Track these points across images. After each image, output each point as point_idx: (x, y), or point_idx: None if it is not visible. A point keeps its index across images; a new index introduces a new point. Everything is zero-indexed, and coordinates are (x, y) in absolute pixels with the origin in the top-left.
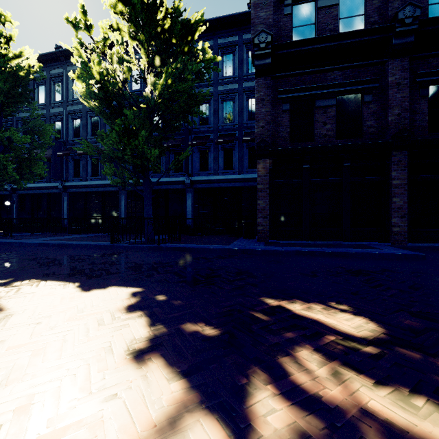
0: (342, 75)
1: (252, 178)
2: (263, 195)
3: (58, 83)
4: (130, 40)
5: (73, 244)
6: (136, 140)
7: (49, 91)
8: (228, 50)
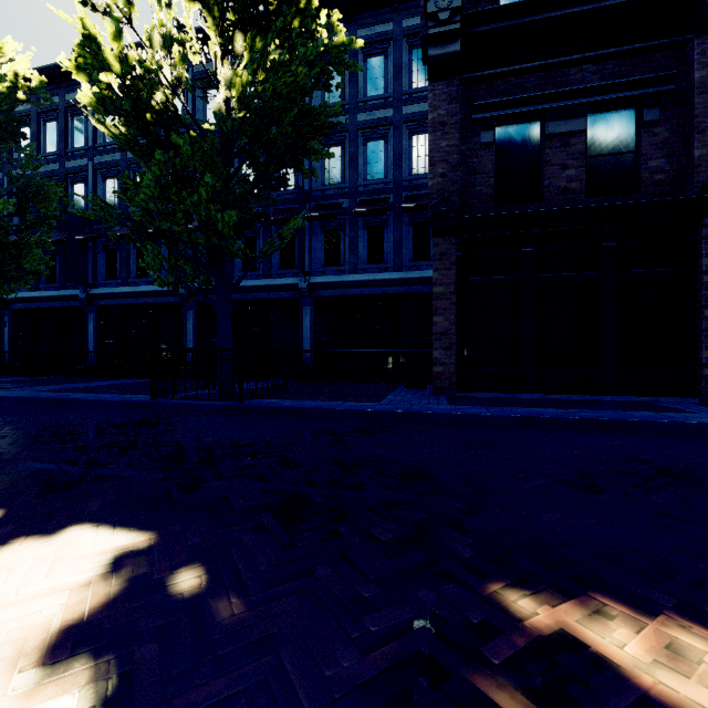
0: (599, 72)
1: (420, 278)
2: (443, 307)
3: (80, 116)
4: (186, 1)
5: (81, 400)
6: (195, 195)
7: (63, 130)
8: (375, 48)
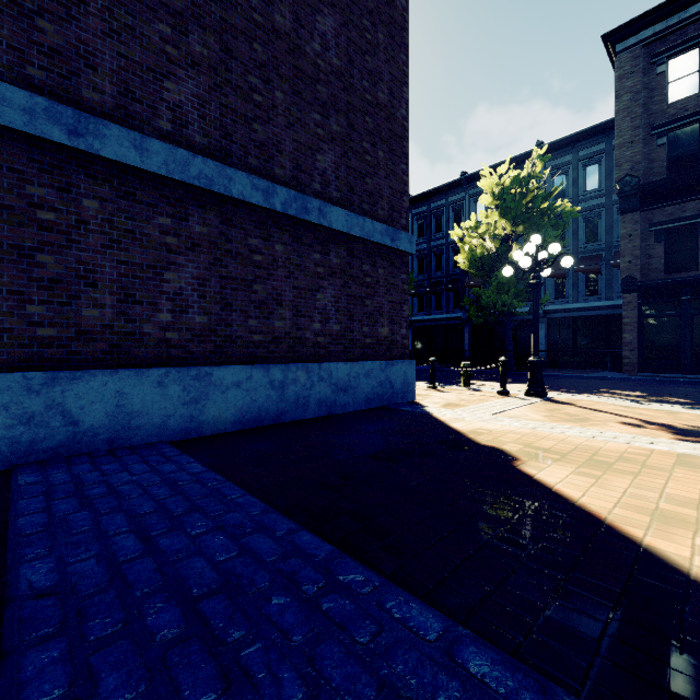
0: None
1: None
2: (629, 329)
3: None
4: (499, 219)
5: (452, 370)
6: (506, 295)
7: None
8: (591, 161)
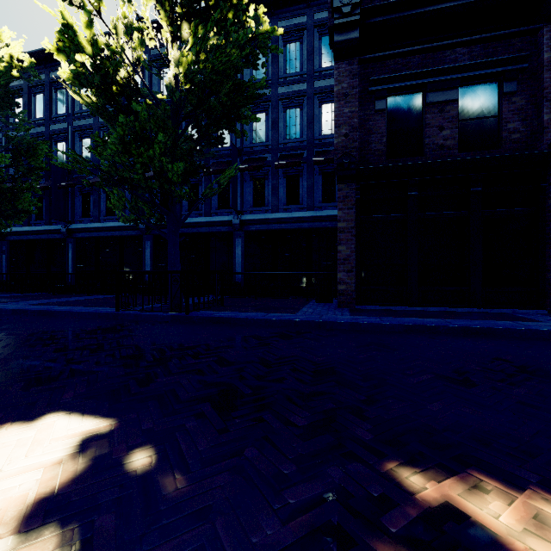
0: (468, 54)
1: (327, 216)
2: (346, 238)
3: (61, 89)
4: None
5: (61, 311)
6: (151, 150)
7: (49, 101)
8: (292, 36)
